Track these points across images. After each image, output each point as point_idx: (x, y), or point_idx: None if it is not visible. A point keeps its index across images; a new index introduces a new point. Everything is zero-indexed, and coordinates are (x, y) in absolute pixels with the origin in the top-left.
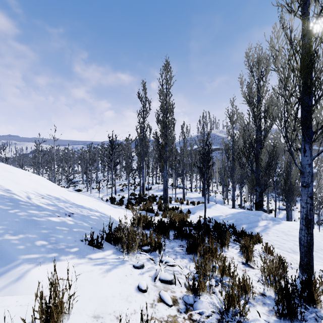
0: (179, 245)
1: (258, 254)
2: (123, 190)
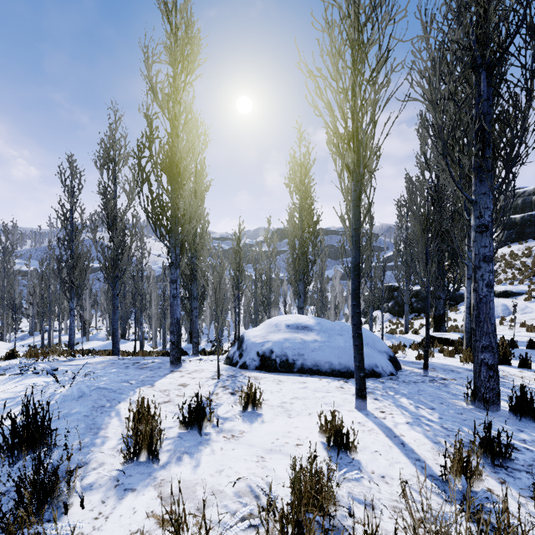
0: None
1: None
2: None
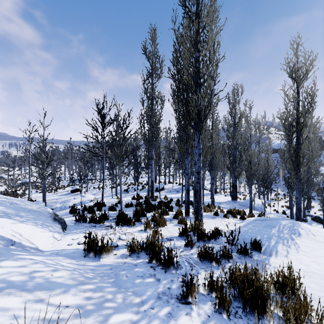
0: None
1: None
2: (128, 190)
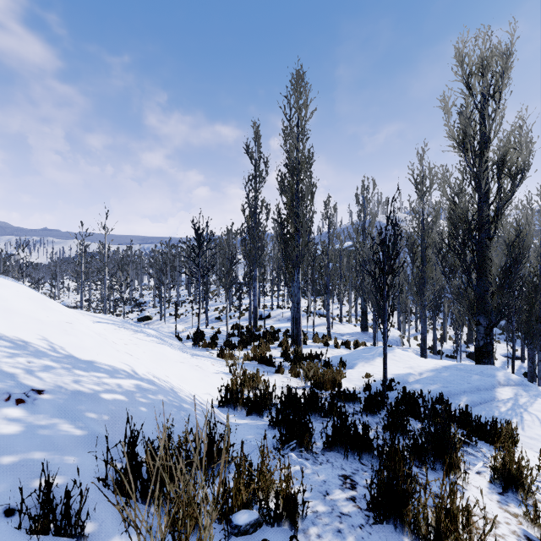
0: (343, 478)
1: (537, 489)
2: (221, 319)
